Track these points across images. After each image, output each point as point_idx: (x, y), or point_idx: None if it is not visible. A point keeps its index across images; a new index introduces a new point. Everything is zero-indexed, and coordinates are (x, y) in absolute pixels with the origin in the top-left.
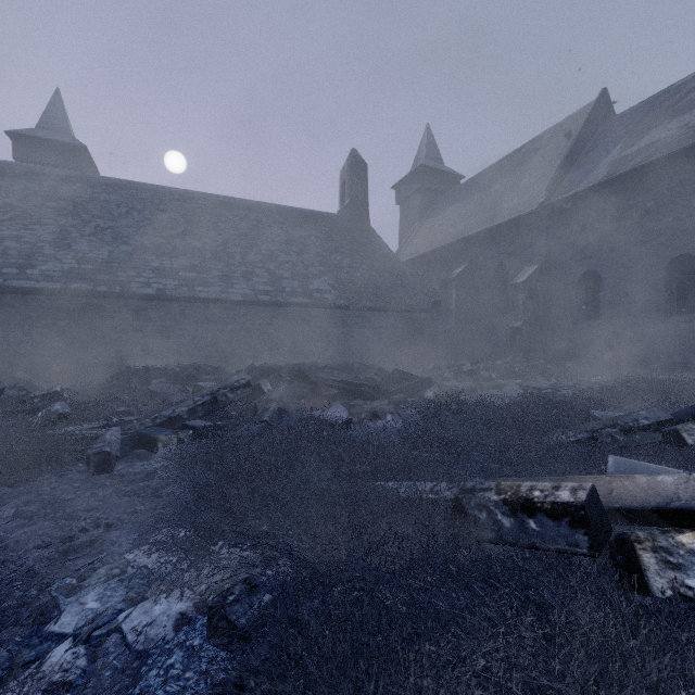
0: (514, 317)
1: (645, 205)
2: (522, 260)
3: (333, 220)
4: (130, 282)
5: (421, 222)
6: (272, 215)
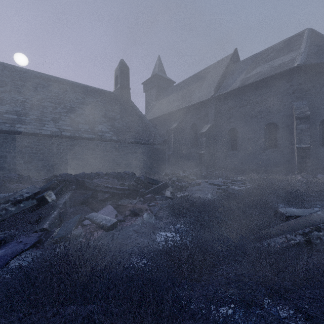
0: (200, 148)
1: (256, 100)
2: (204, 121)
3: (111, 95)
4: None
5: (156, 101)
6: (74, 88)
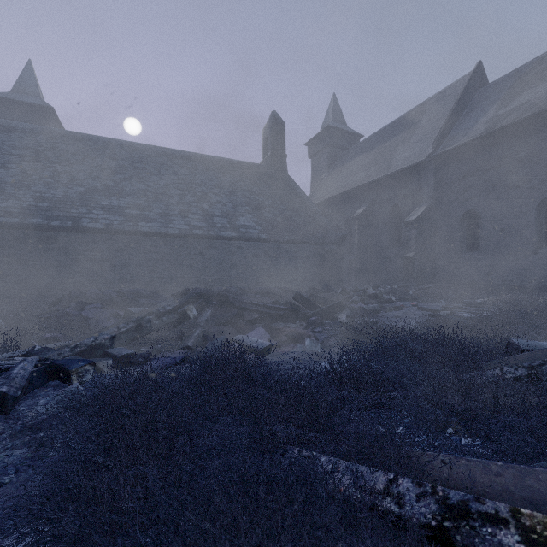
0: (407, 249)
1: (518, 155)
2: (413, 201)
3: (257, 169)
4: (81, 218)
5: (329, 172)
6: (206, 164)
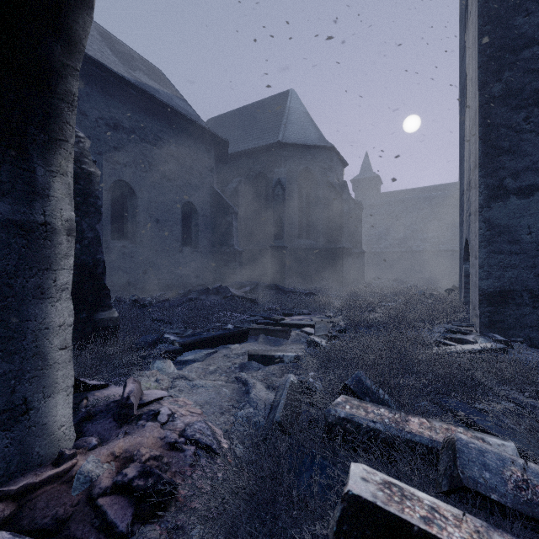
0: None
1: None
2: None
3: None
4: (412, 246)
5: None
6: None
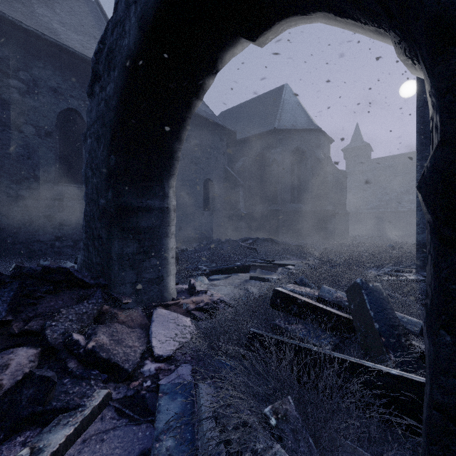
0: None
1: None
2: None
3: None
4: (397, 207)
5: None
6: None
